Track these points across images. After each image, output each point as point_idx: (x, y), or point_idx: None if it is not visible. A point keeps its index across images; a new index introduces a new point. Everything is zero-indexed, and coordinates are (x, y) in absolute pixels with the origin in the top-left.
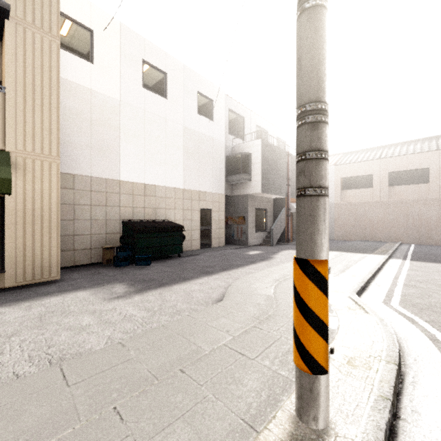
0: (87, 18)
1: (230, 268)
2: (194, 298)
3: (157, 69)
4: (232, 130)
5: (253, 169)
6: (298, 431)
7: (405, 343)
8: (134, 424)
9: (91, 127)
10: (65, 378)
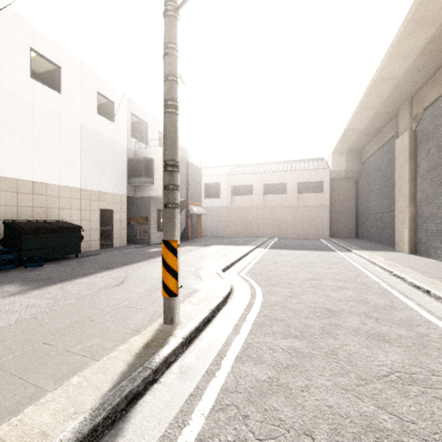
0: None
1: (131, 263)
2: (97, 286)
3: (49, 60)
4: (135, 134)
5: (156, 174)
6: (162, 327)
7: (236, 291)
8: (61, 345)
9: None
10: None
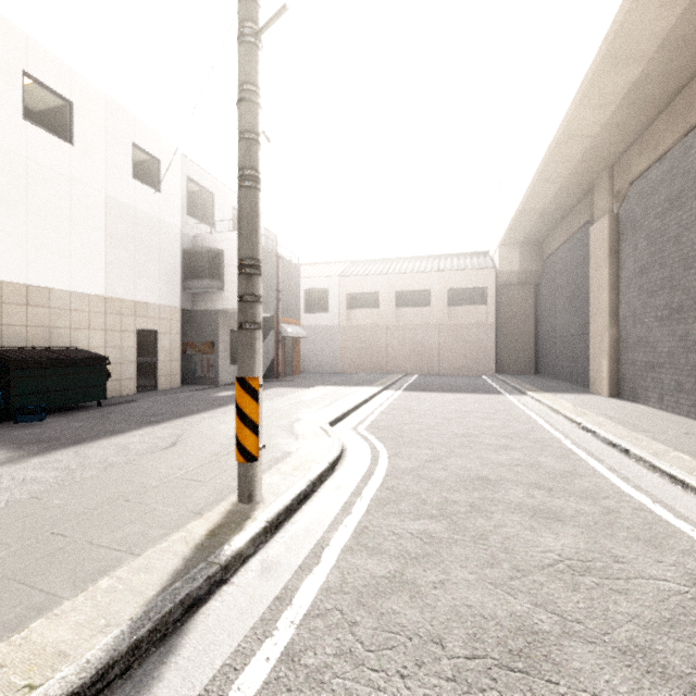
0: None
1: (188, 414)
2: (133, 450)
3: (53, 92)
4: (194, 210)
5: (227, 274)
6: (236, 508)
7: (349, 453)
8: (81, 535)
9: None
10: None
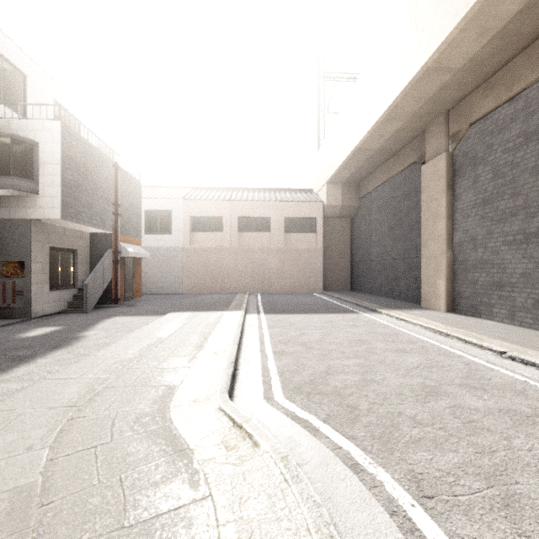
0: None
1: None
2: None
3: None
4: None
5: (44, 174)
6: None
7: (334, 509)
8: None
9: None
10: None
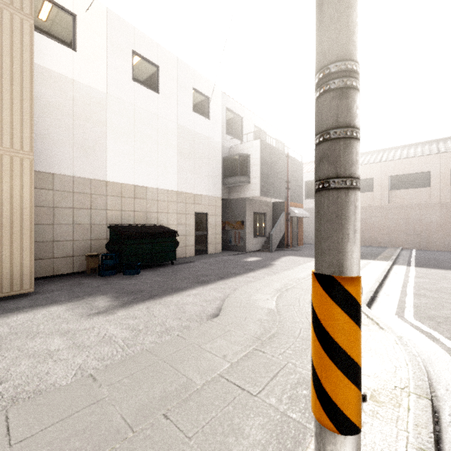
0: (68, 1)
1: (227, 276)
2: (187, 312)
3: (148, 61)
4: (229, 130)
5: (252, 171)
6: None
7: (430, 367)
8: None
9: (74, 121)
10: (9, 432)
